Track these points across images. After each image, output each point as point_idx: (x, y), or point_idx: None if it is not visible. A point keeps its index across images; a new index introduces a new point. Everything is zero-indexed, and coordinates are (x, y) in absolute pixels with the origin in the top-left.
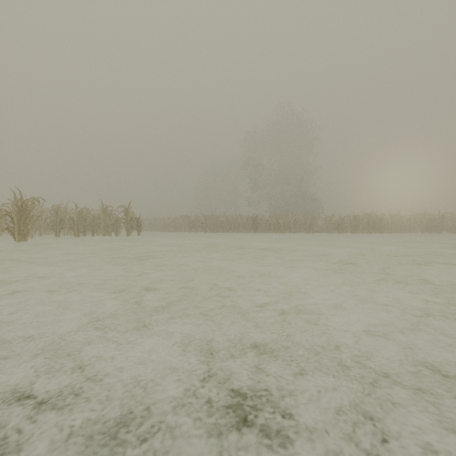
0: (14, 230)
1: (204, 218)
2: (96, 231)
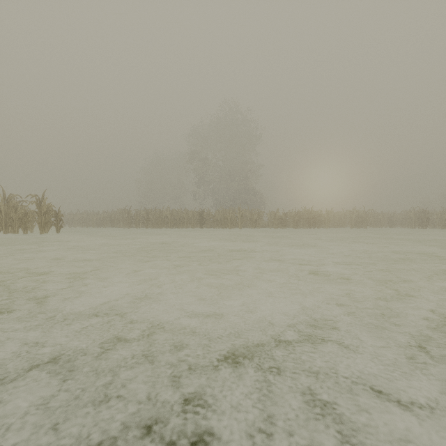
0: None
1: (146, 212)
2: None
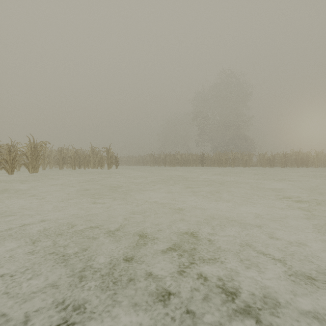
0: (29, 165)
1: (164, 156)
2: (87, 166)
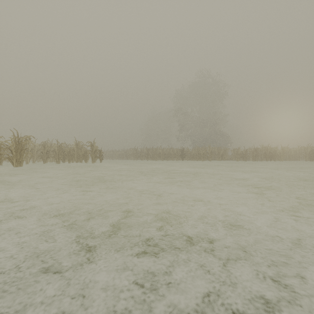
0: (13, 159)
1: (147, 150)
2: (71, 159)
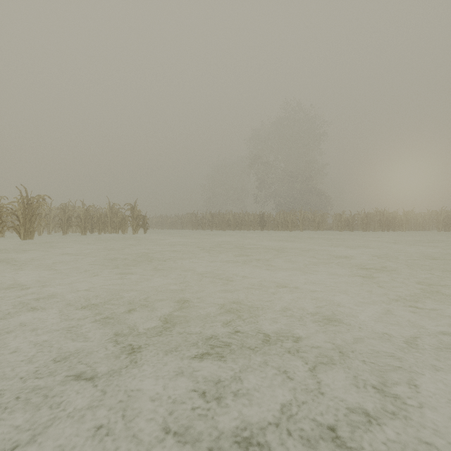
0: (20, 228)
1: (211, 216)
2: (103, 229)
